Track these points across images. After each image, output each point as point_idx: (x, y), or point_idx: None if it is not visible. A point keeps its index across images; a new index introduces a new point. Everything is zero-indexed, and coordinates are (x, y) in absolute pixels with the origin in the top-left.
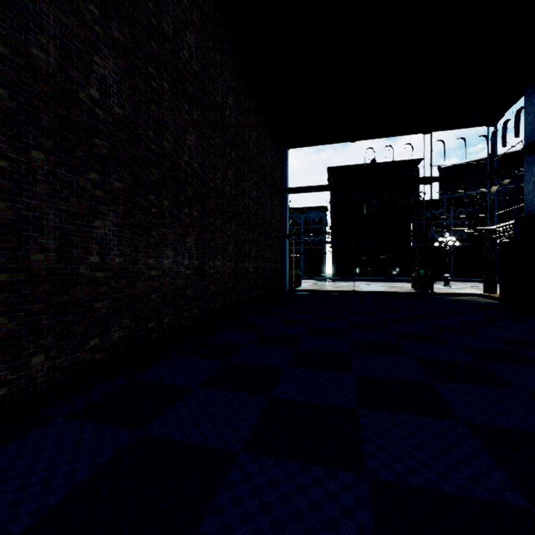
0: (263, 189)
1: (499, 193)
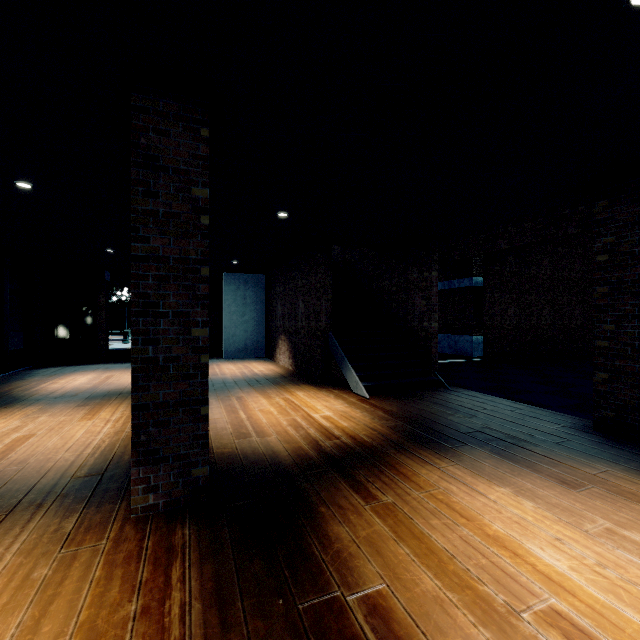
0: None
1: None
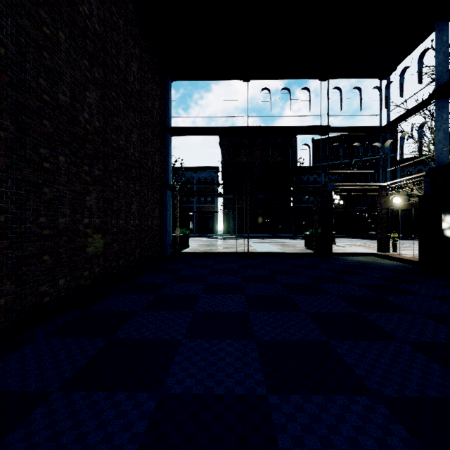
0: (121, 105)
1: (358, 163)
